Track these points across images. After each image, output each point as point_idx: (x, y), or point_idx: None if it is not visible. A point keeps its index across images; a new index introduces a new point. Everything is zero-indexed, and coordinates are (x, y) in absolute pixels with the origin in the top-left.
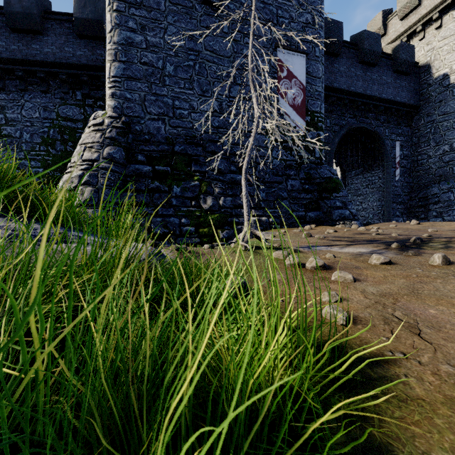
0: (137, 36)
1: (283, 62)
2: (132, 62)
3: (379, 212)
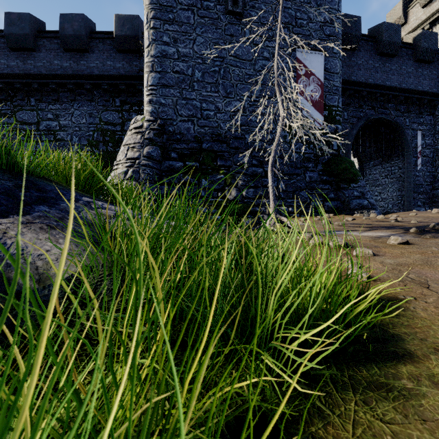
0: (170, 49)
1: (301, 61)
2: (166, 72)
3: (399, 202)
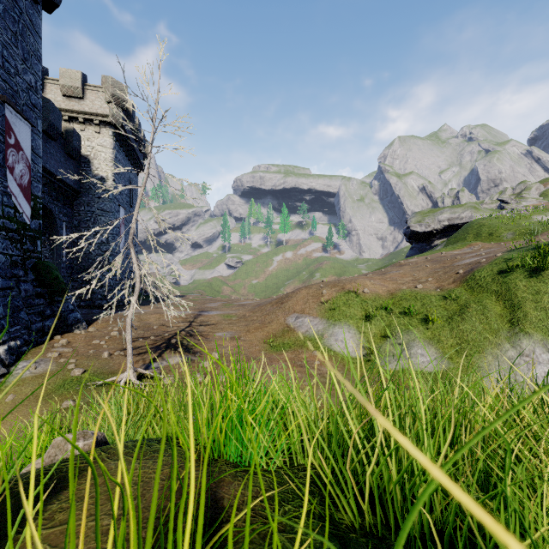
0: None
1: (11, 124)
2: None
3: None
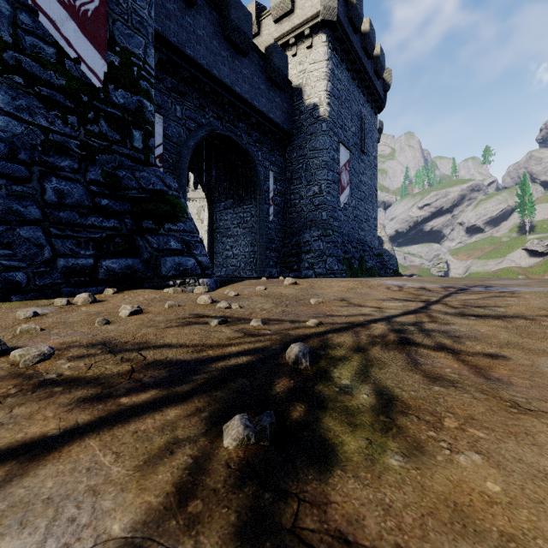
0: None
1: None
2: None
3: (252, 261)
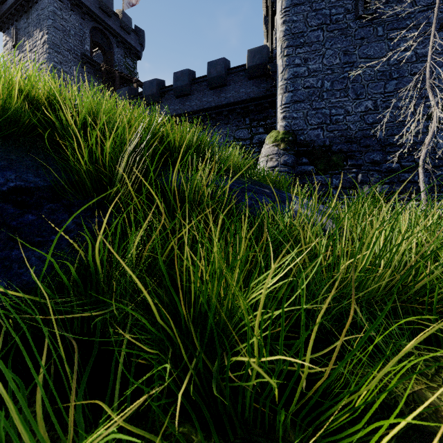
0: (301, 68)
1: None
2: (297, 90)
3: None
